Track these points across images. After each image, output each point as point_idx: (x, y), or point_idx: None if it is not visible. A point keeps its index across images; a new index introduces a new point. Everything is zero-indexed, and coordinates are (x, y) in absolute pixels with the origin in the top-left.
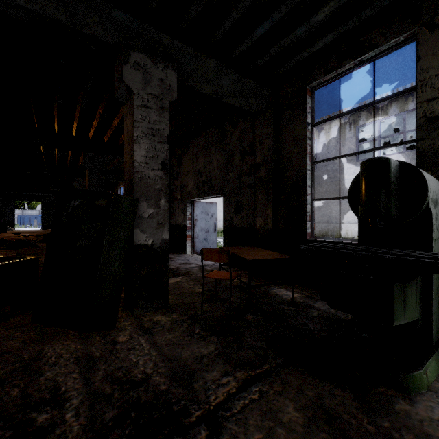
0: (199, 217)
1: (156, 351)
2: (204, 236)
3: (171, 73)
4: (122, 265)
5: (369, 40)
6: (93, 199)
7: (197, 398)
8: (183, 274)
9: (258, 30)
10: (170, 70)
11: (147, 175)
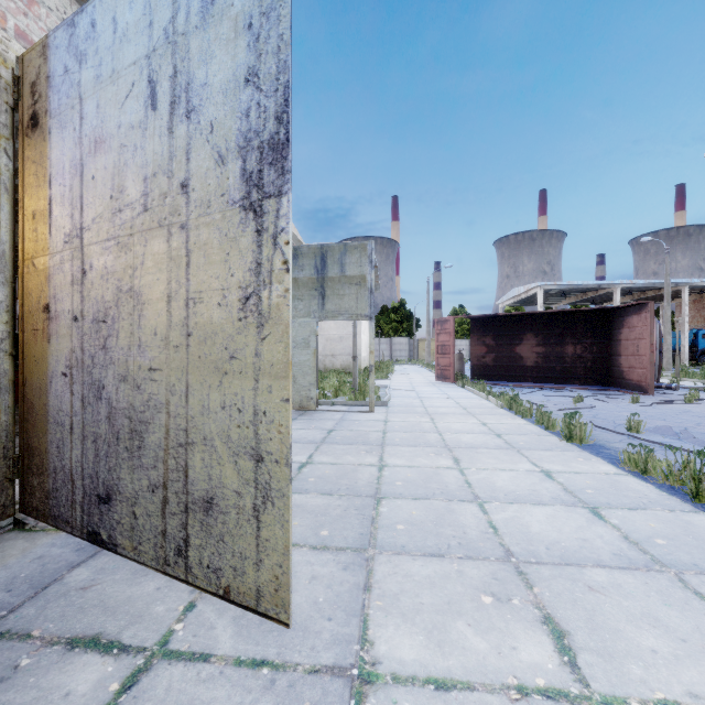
0: None
1: None
2: None
3: None
4: None
5: None
6: None
7: None
8: None
9: None
10: None
11: None
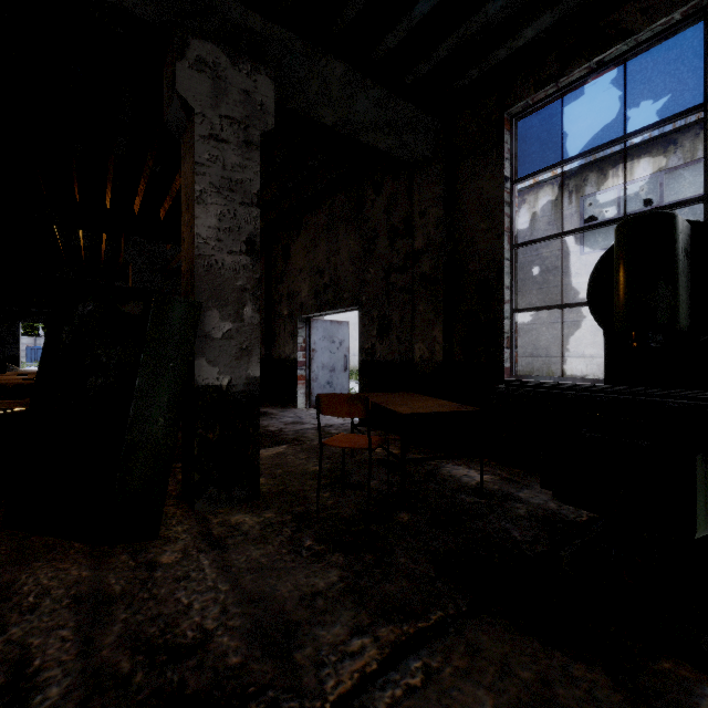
0: (319, 346)
1: (227, 583)
2: (327, 378)
3: (263, 81)
4: (171, 423)
5: (616, 23)
6: (118, 302)
7: (300, 685)
8: (290, 440)
9: (420, 5)
10: (262, 77)
11: (221, 263)
